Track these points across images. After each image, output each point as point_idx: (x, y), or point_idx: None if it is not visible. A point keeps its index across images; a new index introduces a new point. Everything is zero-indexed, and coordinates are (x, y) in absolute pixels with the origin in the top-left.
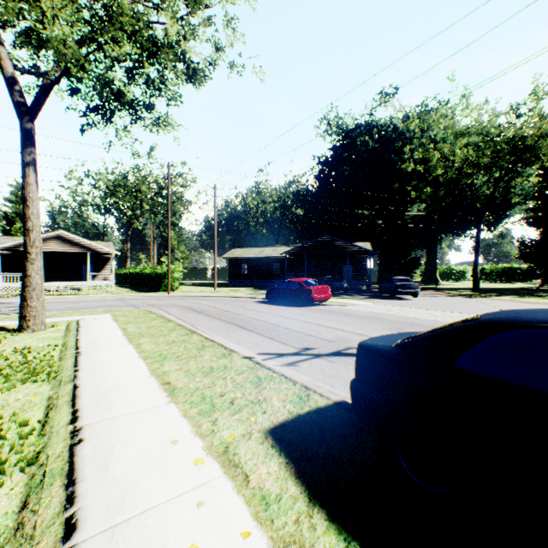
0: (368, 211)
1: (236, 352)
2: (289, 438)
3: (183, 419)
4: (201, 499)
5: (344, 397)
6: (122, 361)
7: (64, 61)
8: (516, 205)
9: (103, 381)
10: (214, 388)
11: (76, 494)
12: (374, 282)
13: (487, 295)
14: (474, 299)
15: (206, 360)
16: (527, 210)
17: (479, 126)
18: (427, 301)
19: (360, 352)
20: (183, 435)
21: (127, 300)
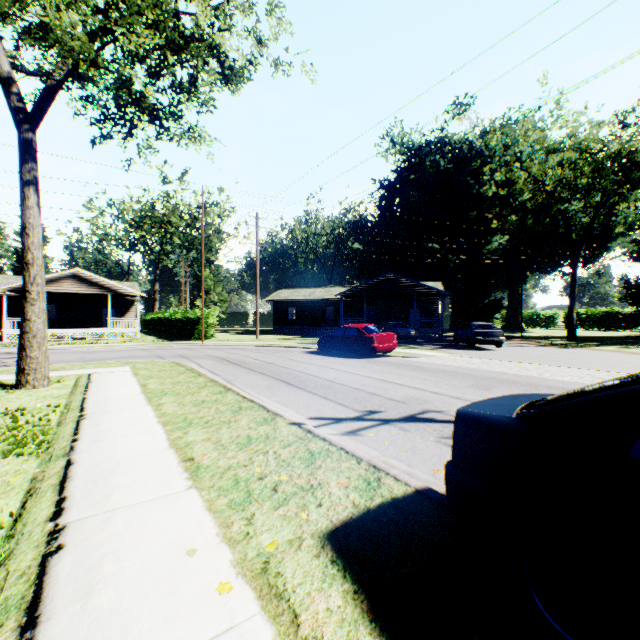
0: (439, 244)
1: (281, 416)
2: (357, 549)
3: (207, 515)
4: None
5: (427, 481)
6: (134, 428)
7: (71, 56)
8: (618, 236)
9: (106, 455)
10: (251, 467)
11: None
12: (446, 330)
13: (586, 345)
14: (572, 349)
15: (243, 426)
16: (633, 242)
17: (577, 139)
18: (514, 352)
19: (461, 425)
20: (205, 540)
21: (152, 350)
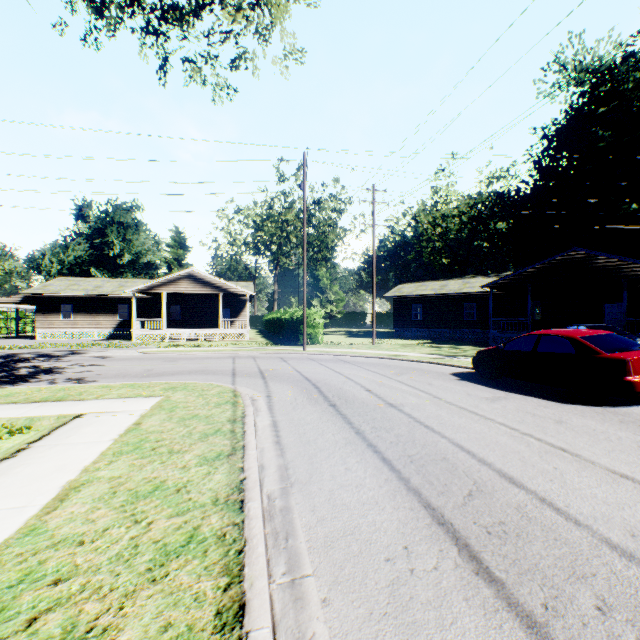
0: None
1: None
2: None
3: None
4: None
5: None
6: None
7: None
8: None
9: None
10: None
11: None
12: None
13: None
14: None
15: None
16: None
17: None
18: None
19: None
20: None
21: (238, 360)
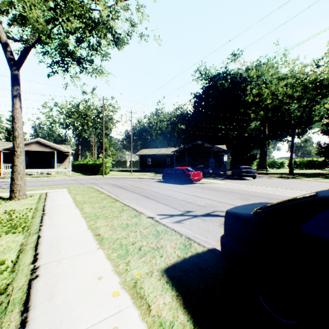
0: (224, 126)
1: (143, 213)
2: (178, 276)
3: (107, 261)
4: (116, 325)
5: (214, 245)
6: (70, 219)
7: (37, 32)
8: (315, 122)
9: (57, 233)
10: (128, 238)
11: (28, 319)
12: (228, 169)
13: (299, 177)
14: (291, 179)
15: (124, 219)
16: (322, 125)
17: (294, 73)
18: (262, 181)
19: (228, 217)
20: (106, 273)
21: (77, 180)
